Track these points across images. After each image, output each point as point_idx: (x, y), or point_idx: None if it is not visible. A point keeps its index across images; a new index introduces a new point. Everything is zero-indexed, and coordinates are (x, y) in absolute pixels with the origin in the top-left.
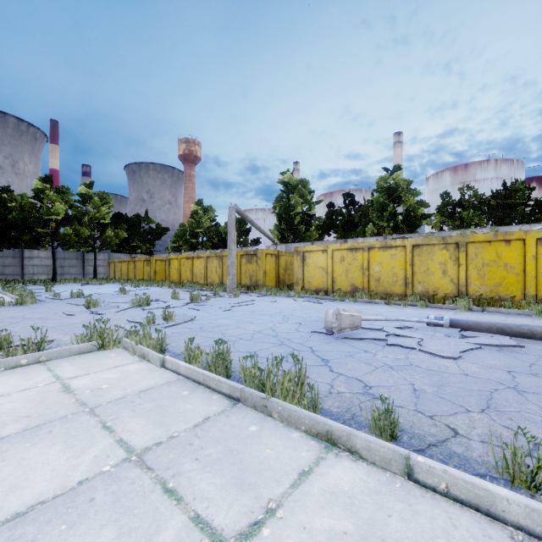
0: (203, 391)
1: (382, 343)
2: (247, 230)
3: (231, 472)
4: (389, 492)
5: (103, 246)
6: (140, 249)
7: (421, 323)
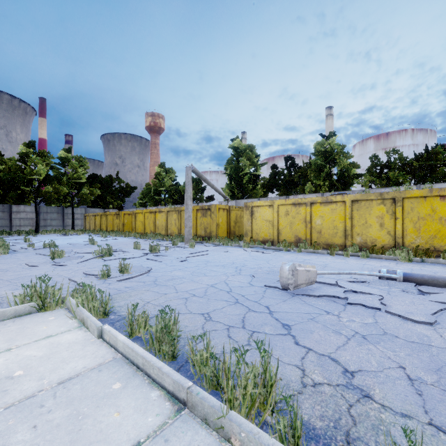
0: (140, 383)
1: (341, 301)
2: (203, 189)
3: None
4: None
5: (80, 202)
6: (112, 204)
7: (371, 276)
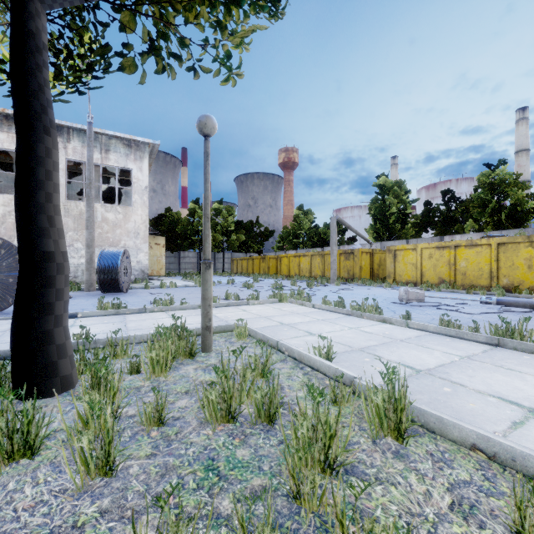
0: (335, 313)
1: (434, 308)
2: (344, 230)
3: (351, 323)
4: (399, 328)
5: (229, 248)
6: (252, 249)
7: (479, 303)
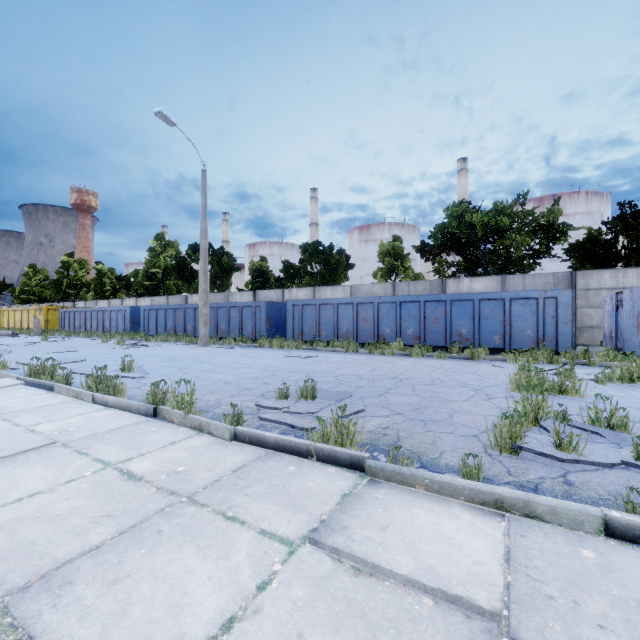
0: None
1: None
2: None
3: None
4: None
5: None
6: None
7: None
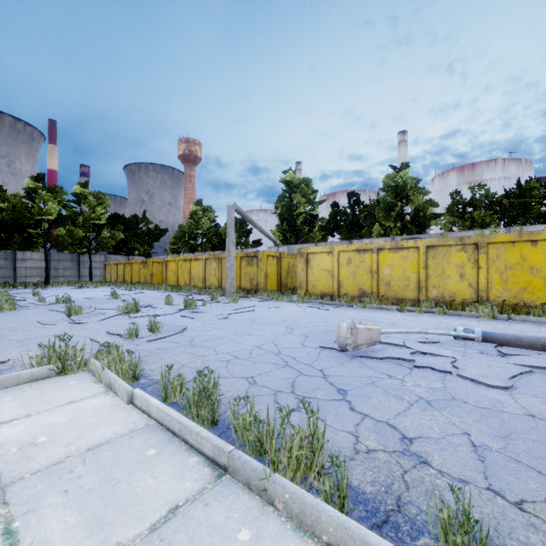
0: (177, 449)
1: (407, 364)
2: (248, 231)
3: None
4: None
5: (99, 248)
6: (137, 251)
7: (445, 336)
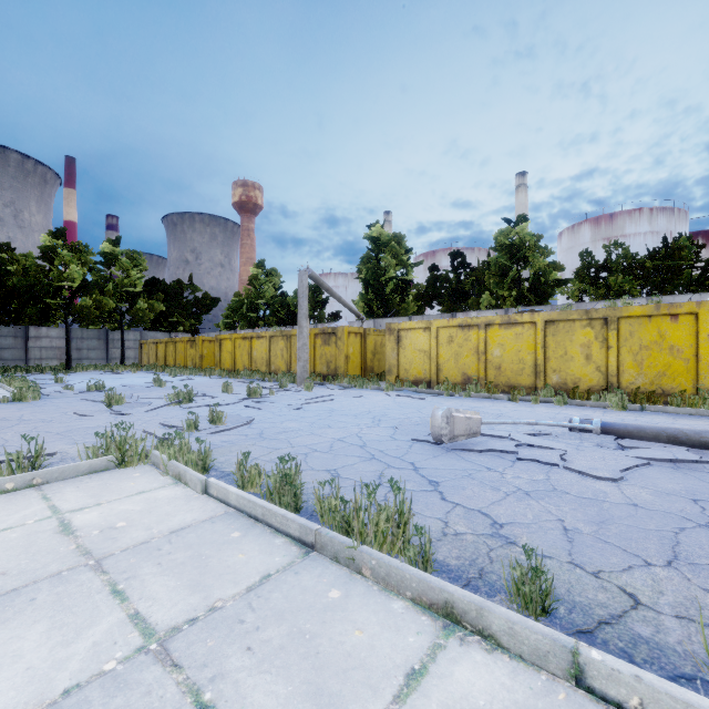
0: (262, 532)
1: (511, 457)
2: (323, 301)
3: (302, 673)
4: None
5: (133, 323)
6: (182, 326)
7: (561, 428)
